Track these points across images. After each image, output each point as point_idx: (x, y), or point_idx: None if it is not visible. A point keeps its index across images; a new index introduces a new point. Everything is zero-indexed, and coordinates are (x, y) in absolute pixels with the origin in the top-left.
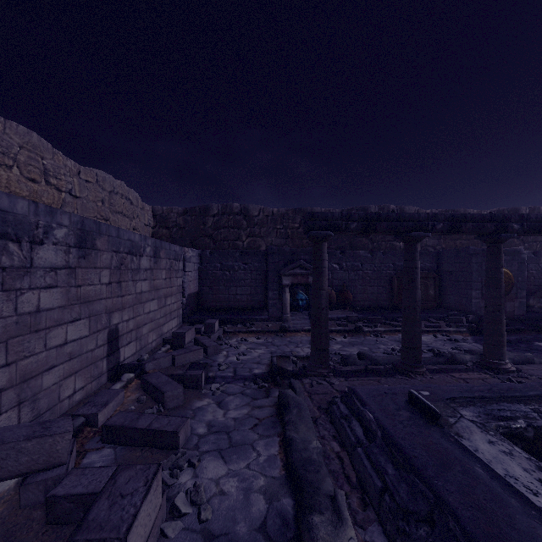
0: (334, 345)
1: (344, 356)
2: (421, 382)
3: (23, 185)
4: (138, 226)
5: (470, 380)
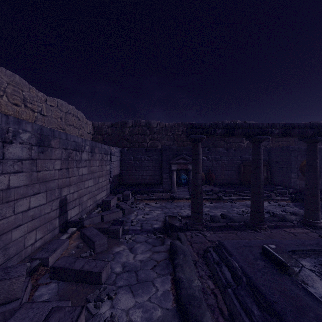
0: (205, 208)
1: (212, 216)
2: (264, 235)
3: (9, 107)
4: (83, 134)
5: (297, 234)
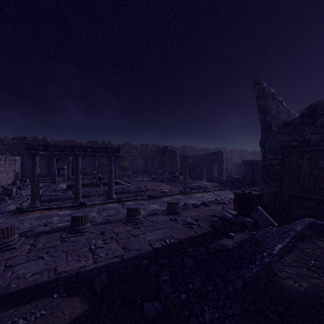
0: None
1: None
2: None
3: None
4: None
5: None
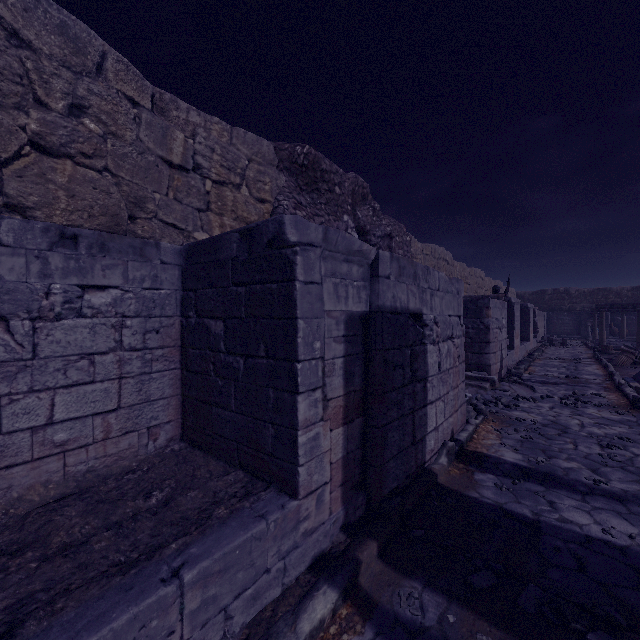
0: None
1: None
2: None
3: None
4: None
5: None
